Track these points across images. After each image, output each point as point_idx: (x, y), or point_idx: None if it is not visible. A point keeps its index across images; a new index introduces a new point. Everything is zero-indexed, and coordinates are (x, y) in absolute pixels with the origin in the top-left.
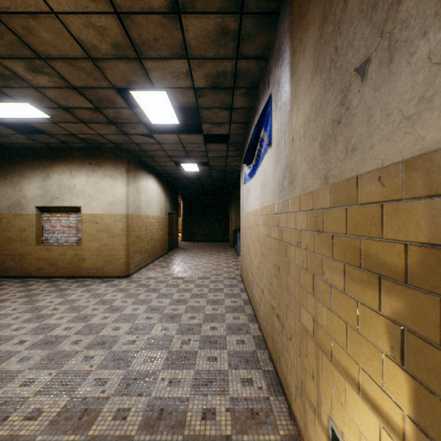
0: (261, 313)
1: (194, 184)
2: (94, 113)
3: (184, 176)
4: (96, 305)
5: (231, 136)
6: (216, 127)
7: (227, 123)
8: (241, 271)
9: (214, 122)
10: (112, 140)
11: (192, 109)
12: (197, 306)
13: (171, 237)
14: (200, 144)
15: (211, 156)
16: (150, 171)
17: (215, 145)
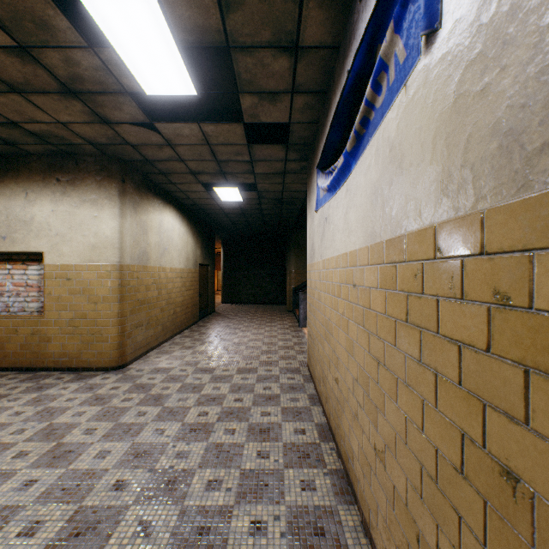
0: (373, 504)
1: (237, 223)
2: (25, 63)
3: (221, 209)
4: (29, 442)
5: (292, 126)
6: (267, 105)
7: (287, 94)
8: (309, 359)
9: (263, 92)
10: (89, 138)
11: (222, 69)
12: (228, 444)
13: (205, 298)
14: (241, 146)
15: (259, 173)
16: (167, 199)
17: (265, 149)
